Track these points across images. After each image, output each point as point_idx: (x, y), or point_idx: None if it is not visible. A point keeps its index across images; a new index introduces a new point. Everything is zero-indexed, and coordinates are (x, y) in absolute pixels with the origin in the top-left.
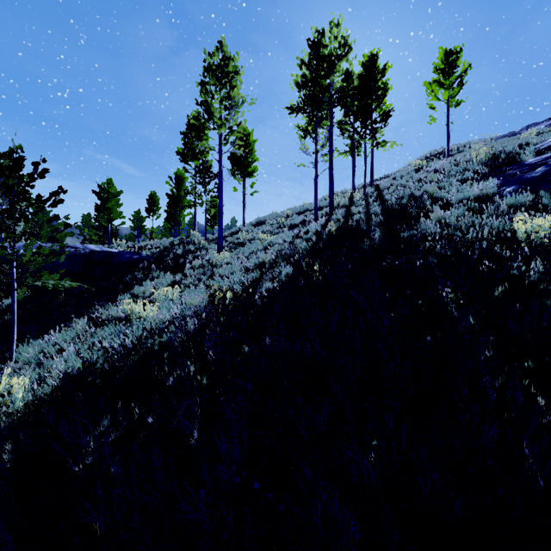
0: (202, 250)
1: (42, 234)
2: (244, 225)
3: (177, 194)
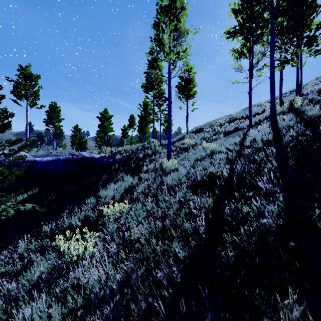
0: (156, 155)
1: (76, 142)
2: (187, 133)
3: (144, 114)
